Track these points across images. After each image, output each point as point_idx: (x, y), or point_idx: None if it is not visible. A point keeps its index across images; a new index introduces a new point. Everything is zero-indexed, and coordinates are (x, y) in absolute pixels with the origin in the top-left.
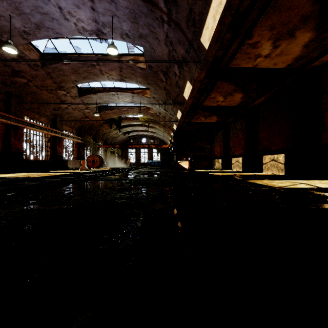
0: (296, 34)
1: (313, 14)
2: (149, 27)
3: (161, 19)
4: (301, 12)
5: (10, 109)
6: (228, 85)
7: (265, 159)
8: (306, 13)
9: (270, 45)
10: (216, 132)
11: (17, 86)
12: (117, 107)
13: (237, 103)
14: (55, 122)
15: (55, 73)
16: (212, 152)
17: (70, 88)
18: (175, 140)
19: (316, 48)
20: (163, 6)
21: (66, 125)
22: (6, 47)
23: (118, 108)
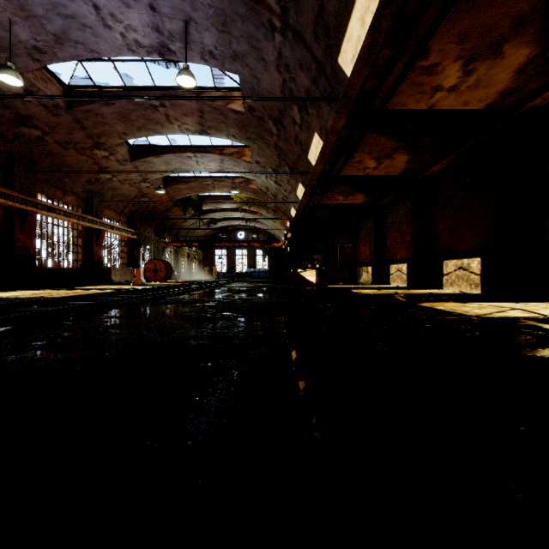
0: (505, 49)
1: (536, 14)
2: (249, 40)
3: (269, 26)
4: (514, 10)
5: (13, 181)
6: (384, 140)
7: (447, 266)
8: (522, 12)
9: (458, 69)
10: (362, 222)
11: (25, 142)
12: (196, 179)
13: (398, 172)
14: (90, 204)
15: (89, 119)
16: (356, 255)
17: (116, 146)
18: (294, 235)
19: (538, 75)
20: (274, 2)
21: (110, 209)
22: (4, 75)
23: (197, 181)
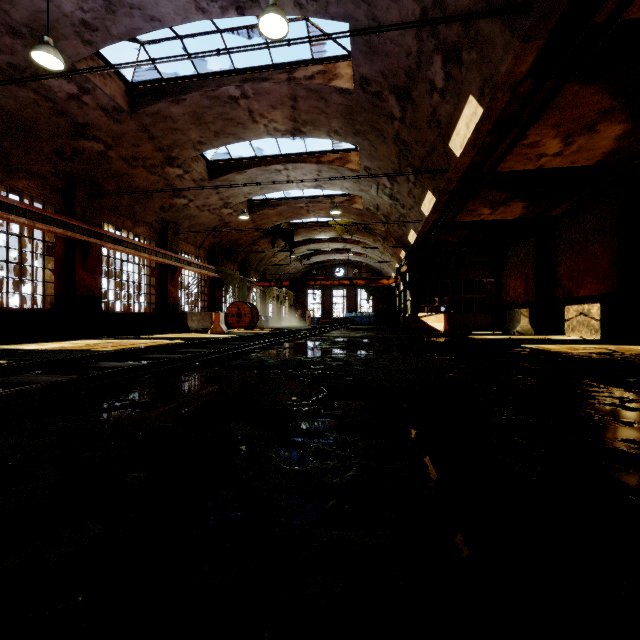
0: None
1: None
2: None
3: None
4: None
5: (74, 208)
6: (592, 95)
7: None
8: None
9: None
10: (511, 246)
11: (86, 159)
12: (286, 202)
13: (595, 158)
14: (165, 236)
15: (157, 125)
16: (500, 293)
17: (192, 161)
18: (411, 268)
19: None
20: None
21: (187, 242)
22: (39, 53)
23: (287, 204)
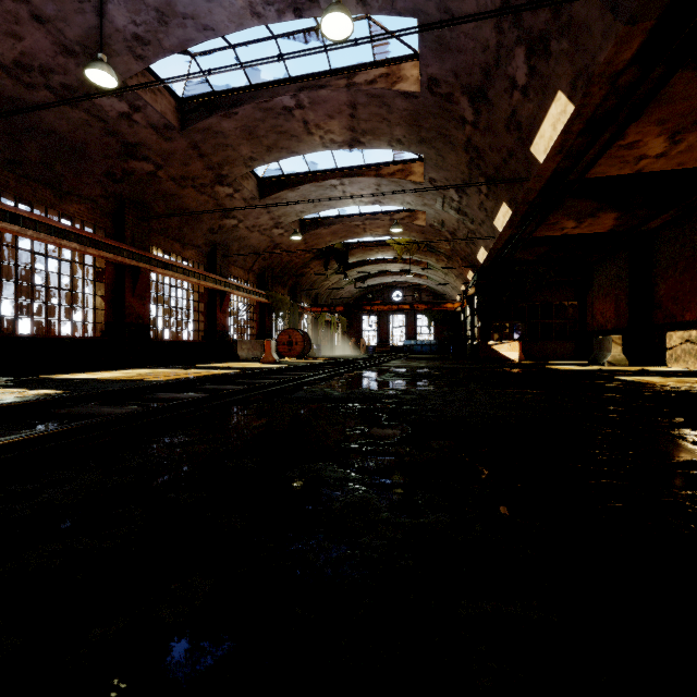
0: None
1: None
2: None
3: None
4: None
5: (123, 232)
6: None
7: None
8: None
9: None
10: (598, 264)
11: (136, 181)
12: (341, 220)
13: None
14: (214, 260)
15: (207, 142)
16: (585, 317)
17: (242, 179)
18: (480, 290)
19: None
20: None
21: (236, 265)
22: (93, 71)
23: (342, 222)
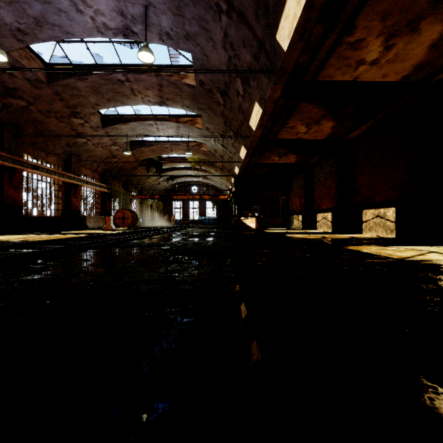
0: (422, 26)
1: None
2: (200, 21)
3: (217, 8)
4: None
5: (2, 144)
6: (314, 108)
7: (366, 214)
8: None
9: (380, 45)
10: (293, 178)
11: (13, 111)
12: (157, 143)
13: (325, 136)
14: (69, 163)
15: (66, 92)
16: (288, 205)
17: (90, 115)
18: (237, 189)
19: None
20: None
21: (86, 167)
22: None
23: (157, 145)
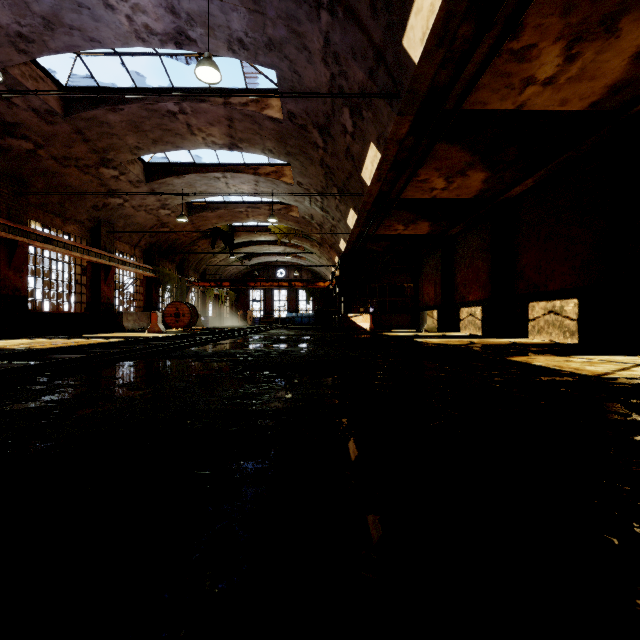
0: (622, 24)
1: None
2: (288, 21)
3: (314, 1)
4: None
5: None
6: (457, 152)
7: (533, 309)
8: None
9: (558, 54)
10: (425, 257)
11: (13, 157)
12: (226, 206)
13: (472, 194)
14: (98, 235)
15: (92, 129)
16: (418, 296)
17: (128, 164)
18: (343, 272)
19: None
20: None
21: (122, 241)
22: None
23: (227, 208)
